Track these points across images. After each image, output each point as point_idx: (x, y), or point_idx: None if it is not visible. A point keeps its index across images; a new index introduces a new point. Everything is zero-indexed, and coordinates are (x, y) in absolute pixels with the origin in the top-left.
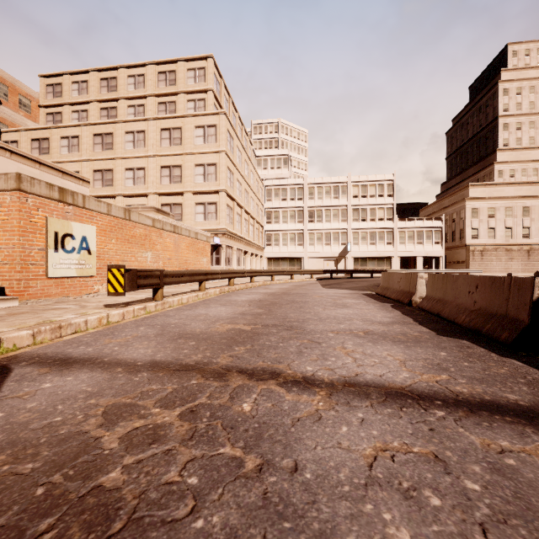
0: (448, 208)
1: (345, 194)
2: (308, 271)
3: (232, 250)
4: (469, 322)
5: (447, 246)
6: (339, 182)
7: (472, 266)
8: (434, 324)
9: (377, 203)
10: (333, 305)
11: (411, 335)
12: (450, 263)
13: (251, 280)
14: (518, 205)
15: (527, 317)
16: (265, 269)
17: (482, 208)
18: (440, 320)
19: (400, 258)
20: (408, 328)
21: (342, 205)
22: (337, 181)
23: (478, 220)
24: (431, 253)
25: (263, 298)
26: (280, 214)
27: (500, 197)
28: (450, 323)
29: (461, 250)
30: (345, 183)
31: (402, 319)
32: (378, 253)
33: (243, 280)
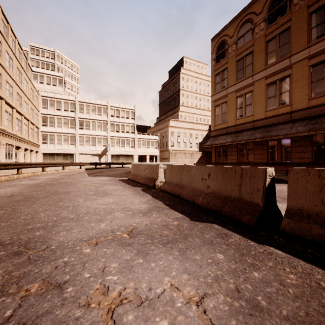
0: (161, 130)
1: (106, 113)
2: (78, 163)
3: (0, 144)
4: (207, 204)
5: (160, 150)
6: (102, 104)
7: (171, 160)
8: (180, 206)
9: (126, 122)
10: (95, 193)
11: (173, 227)
12: (161, 159)
13: (17, 171)
14: (188, 132)
15: (261, 200)
16: (41, 161)
17: (175, 132)
18: (180, 200)
19: (138, 156)
20: (166, 216)
21: (103, 120)
22: (100, 104)
23: (173, 137)
24: (153, 153)
25: (18, 191)
26: (55, 120)
27: (182, 127)
28: (189, 203)
29: (167, 152)
30: (106, 106)
31: (156, 204)
32: (126, 152)
33: (11, 172)
